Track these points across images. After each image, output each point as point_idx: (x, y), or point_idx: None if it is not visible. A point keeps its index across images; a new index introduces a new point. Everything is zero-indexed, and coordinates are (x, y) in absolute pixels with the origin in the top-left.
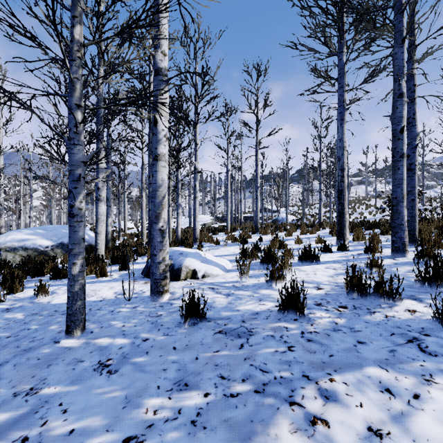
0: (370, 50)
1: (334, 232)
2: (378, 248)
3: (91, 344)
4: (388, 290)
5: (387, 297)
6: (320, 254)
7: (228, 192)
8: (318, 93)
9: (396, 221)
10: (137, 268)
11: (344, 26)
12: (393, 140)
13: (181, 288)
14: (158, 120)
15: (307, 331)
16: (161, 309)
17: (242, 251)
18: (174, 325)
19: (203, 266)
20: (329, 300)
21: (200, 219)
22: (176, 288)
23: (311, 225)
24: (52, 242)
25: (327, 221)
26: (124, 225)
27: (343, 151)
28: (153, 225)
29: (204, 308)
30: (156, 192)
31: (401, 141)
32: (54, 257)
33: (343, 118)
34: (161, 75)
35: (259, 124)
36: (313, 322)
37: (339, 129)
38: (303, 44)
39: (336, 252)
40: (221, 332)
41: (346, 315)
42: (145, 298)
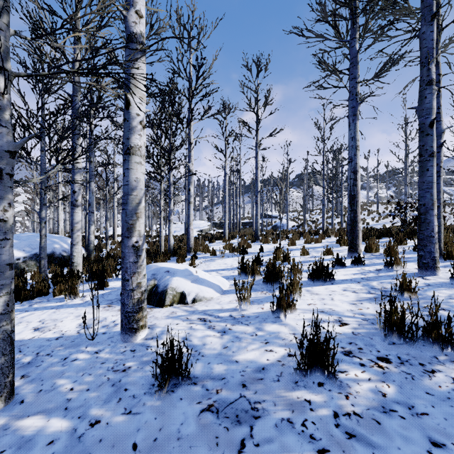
0: (388, 35)
1: (342, 241)
2: (401, 263)
3: (9, 430)
4: (445, 334)
5: (444, 344)
6: (335, 271)
7: (225, 196)
8: (324, 89)
9: (425, 233)
10: (117, 287)
11: (357, 9)
12: (420, 136)
13: (163, 318)
14: (130, 102)
15: (342, 411)
16: (132, 356)
17: (241, 266)
18: (143, 391)
19: (193, 287)
20: (360, 344)
21: (197, 225)
22: (157, 319)
23: (315, 233)
24: (24, 253)
25: (329, 228)
26: (113, 233)
27: (356, 151)
28: (124, 241)
29: (187, 364)
30: (128, 196)
31: (431, 137)
32: (22, 271)
33: (356, 113)
34: (135, 42)
35: (259, 123)
36: (348, 390)
37: (351, 126)
38: (310, 30)
39: (350, 267)
40: (211, 409)
41: (393, 378)
42: (114, 336)
